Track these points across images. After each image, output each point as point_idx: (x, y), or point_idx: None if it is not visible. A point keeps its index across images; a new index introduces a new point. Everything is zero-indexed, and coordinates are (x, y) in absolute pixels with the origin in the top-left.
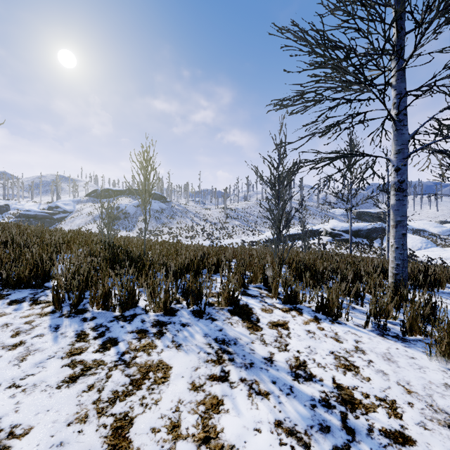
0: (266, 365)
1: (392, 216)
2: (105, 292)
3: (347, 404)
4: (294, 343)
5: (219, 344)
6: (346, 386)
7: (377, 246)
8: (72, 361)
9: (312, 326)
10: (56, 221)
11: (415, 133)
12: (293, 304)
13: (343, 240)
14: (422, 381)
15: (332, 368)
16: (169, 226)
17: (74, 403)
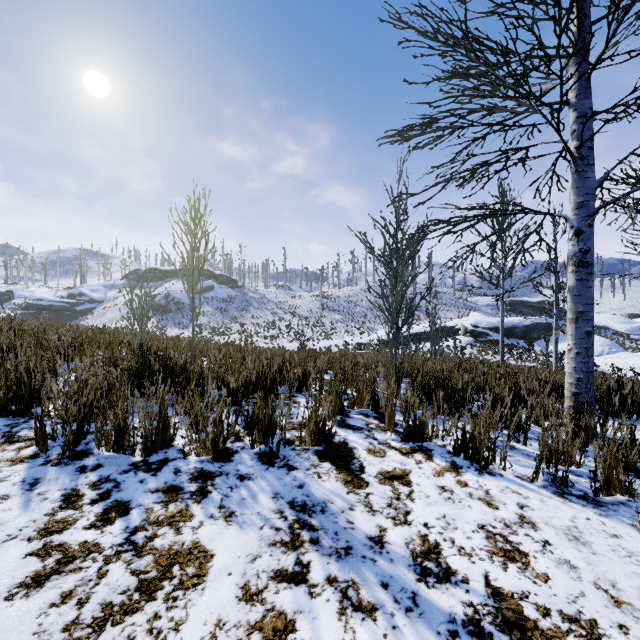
0: (372, 552)
1: (570, 305)
2: (118, 425)
3: (513, 630)
4: (419, 510)
5: (296, 512)
6: (510, 592)
7: (539, 350)
8: (44, 546)
9: (448, 479)
10: (80, 314)
11: (605, 177)
12: (418, 442)
13: (490, 341)
14: (637, 581)
15: (483, 556)
16: (241, 321)
17: (29, 631)
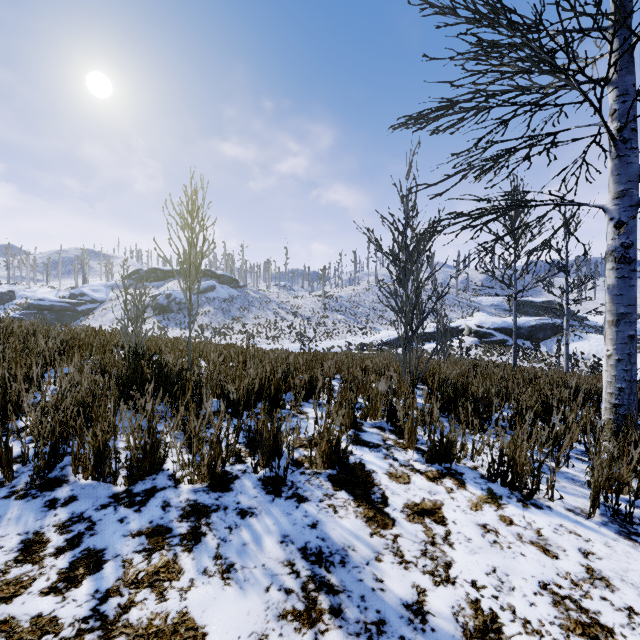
0: (412, 630)
1: (610, 306)
2: (97, 448)
3: None
4: (462, 560)
5: (309, 565)
6: None
7: (545, 351)
8: None
9: (489, 514)
10: (81, 314)
11: None
12: (445, 463)
13: (495, 342)
14: None
15: (556, 635)
16: (243, 321)
17: None
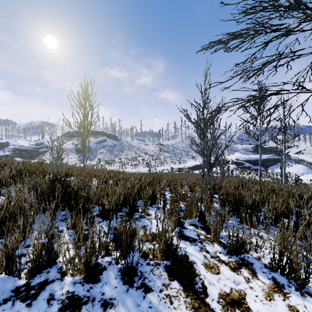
0: None
1: None
2: (7, 253)
3: None
4: None
5: None
6: None
7: (270, 172)
8: None
9: (280, 304)
10: (41, 153)
11: None
12: (239, 255)
13: (245, 167)
14: None
15: None
16: (119, 157)
17: None
